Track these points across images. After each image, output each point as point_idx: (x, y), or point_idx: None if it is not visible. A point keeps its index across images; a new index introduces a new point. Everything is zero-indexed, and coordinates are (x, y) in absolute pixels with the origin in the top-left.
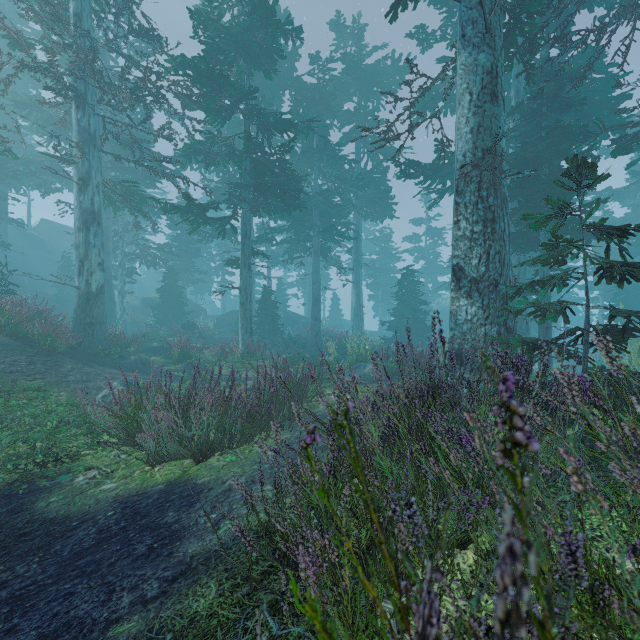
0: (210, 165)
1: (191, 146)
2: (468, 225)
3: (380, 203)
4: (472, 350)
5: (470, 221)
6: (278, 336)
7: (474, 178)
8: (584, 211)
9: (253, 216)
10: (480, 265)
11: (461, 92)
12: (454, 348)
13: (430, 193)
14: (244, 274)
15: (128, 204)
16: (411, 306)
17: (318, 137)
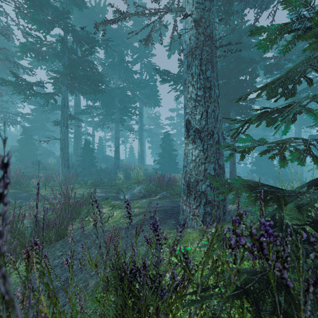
0: (41, 59)
1: (25, 45)
2: (193, 90)
3: (153, 98)
4: (196, 182)
5: (194, 87)
6: (93, 168)
7: (197, 56)
8: (252, 102)
9: (71, 94)
10: (201, 119)
11: None
12: (184, 180)
13: (176, 91)
14: (63, 130)
15: None
16: (168, 152)
17: (118, 58)
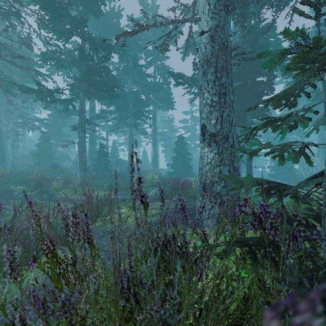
0: (60, 67)
1: (46, 54)
2: (208, 96)
3: (166, 101)
4: (211, 183)
5: (210, 93)
6: (108, 172)
7: (212, 63)
8: (269, 104)
9: (88, 100)
10: (216, 124)
11: (204, 4)
12: (199, 182)
13: (191, 94)
14: (81, 135)
15: (0, 87)
16: (182, 155)
17: (132, 62)
